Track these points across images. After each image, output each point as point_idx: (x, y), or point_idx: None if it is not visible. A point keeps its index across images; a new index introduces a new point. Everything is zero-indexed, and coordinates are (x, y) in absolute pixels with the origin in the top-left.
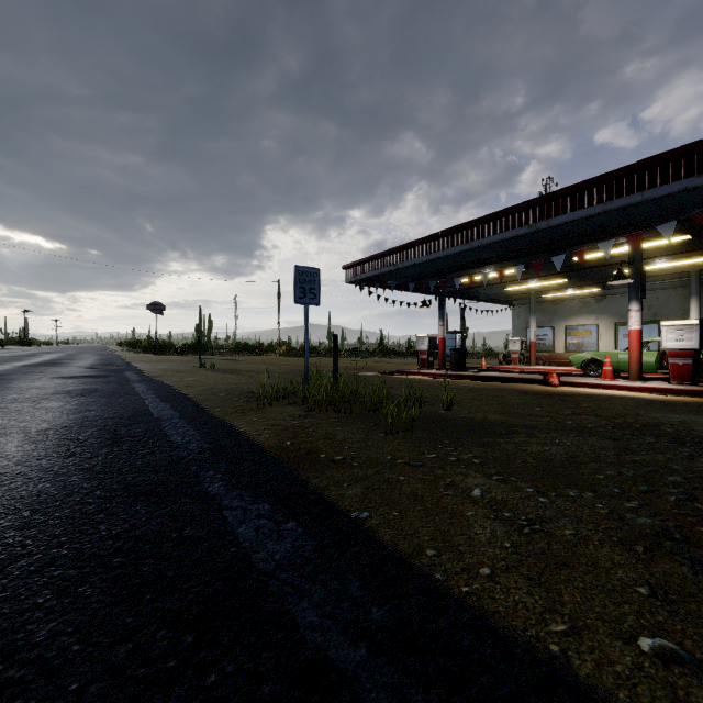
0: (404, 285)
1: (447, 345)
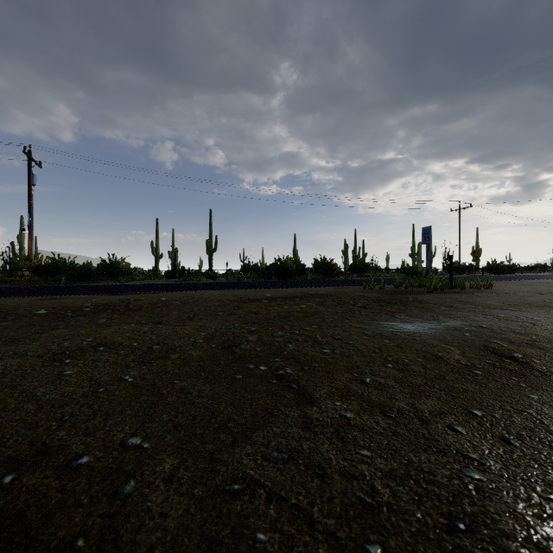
0: None
1: None
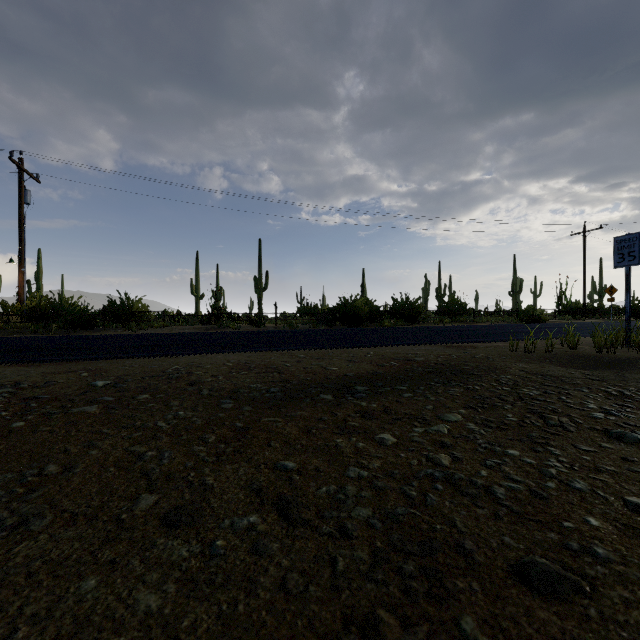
0: None
1: None
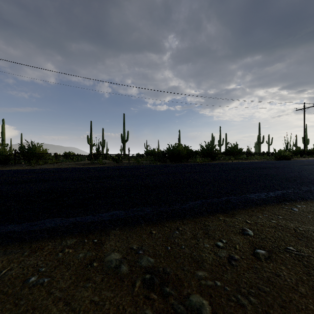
0: None
1: None
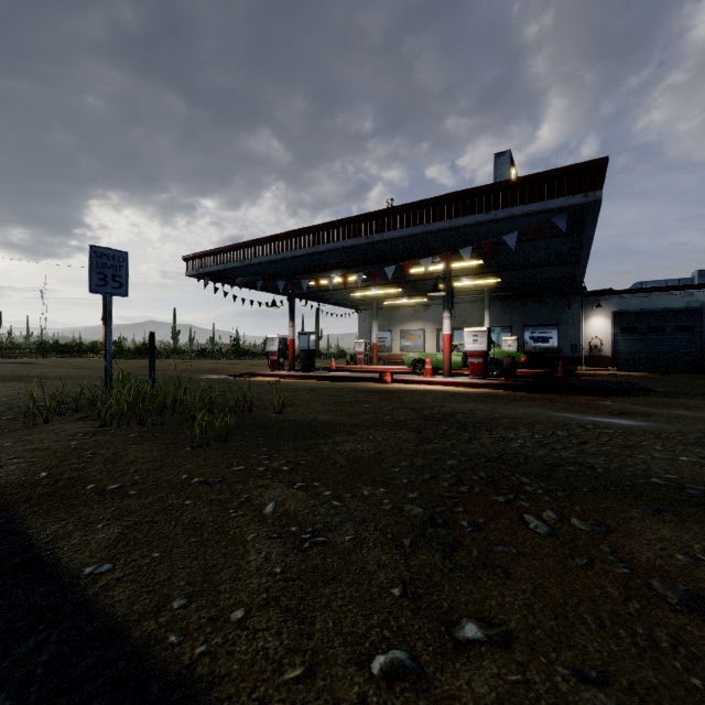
0: (255, 283)
1: (301, 346)
